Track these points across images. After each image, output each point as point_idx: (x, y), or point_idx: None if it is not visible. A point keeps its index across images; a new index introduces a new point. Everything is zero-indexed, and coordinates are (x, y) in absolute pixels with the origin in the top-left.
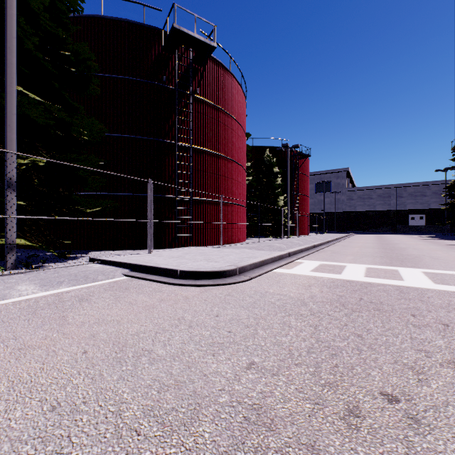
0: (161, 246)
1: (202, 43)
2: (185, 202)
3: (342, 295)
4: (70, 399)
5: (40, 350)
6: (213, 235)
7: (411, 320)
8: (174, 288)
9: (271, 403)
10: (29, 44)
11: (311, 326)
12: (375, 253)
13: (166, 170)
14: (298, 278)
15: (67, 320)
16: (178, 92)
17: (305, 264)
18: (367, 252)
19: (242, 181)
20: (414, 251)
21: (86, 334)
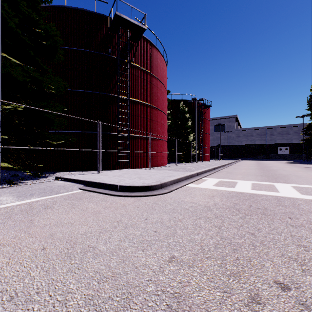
0: (107, 168)
1: (136, 26)
2: (124, 137)
3: (237, 203)
4: (26, 290)
5: (9, 247)
6: (144, 161)
7: (289, 222)
8: (115, 198)
9: (189, 292)
10: (11, 23)
11: (216, 227)
12: (256, 173)
13: (110, 115)
14: (205, 190)
15: (34, 223)
16: (119, 60)
17: (208, 180)
18: (251, 172)
19: (164, 123)
20: (283, 171)
21: (46, 234)
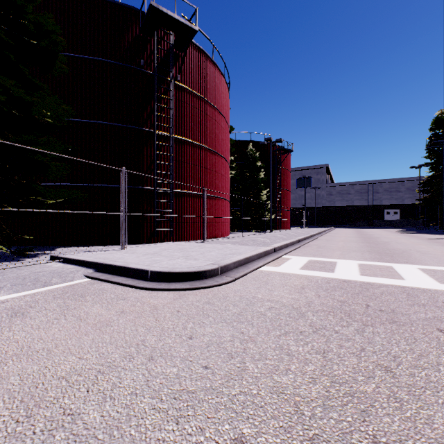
0: (139, 241)
1: (183, 25)
2: (164, 194)
3: (343, 300)
4: None
5: None
6: (195, 229)
7: (442, 339)
8: (142, 293)
9: None
10: None
11: (318, 353)
12: (361, 247)
13: (144, 160)
14: (289, 278)
15: None
16: (158, 77)
17: (293, 260)
18: (353, 246)
19: (225, 174)
20: (399, 245)
21: None
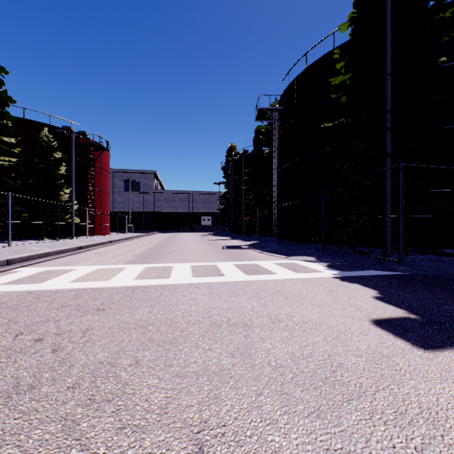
0: None
1: None
2: None
3: None
4: None
5: None
6: None
7: None
8: None
9: None
10: None
11: None
12: (139, 251)
13: None
14: None
15: None
16: None
17: (18, 273)
18: (135, 250)
19: None
20: (177, 246)
21: None
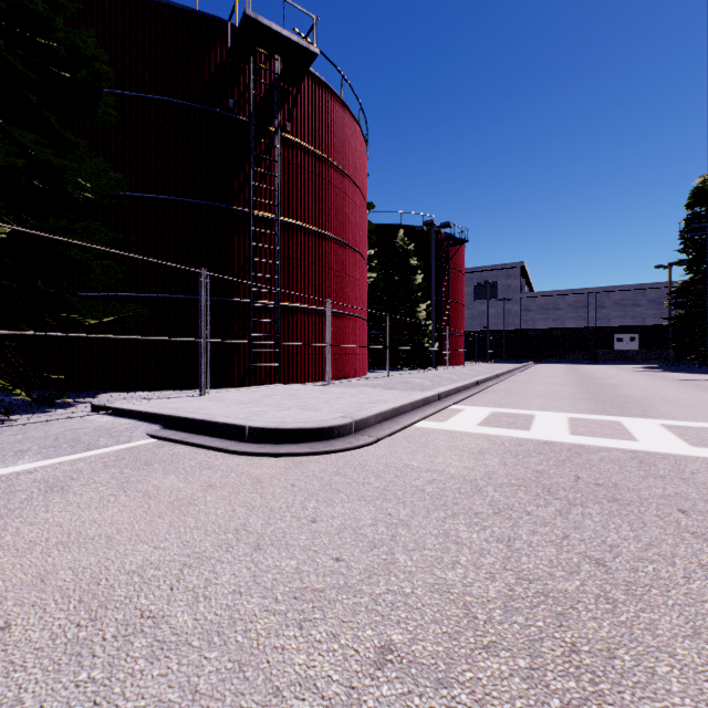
0: (226, 383)
1: (296, 45)
2: (266, 310)
3: (542, 470)
4: None
5: None
6: (314, 365)
7: (684, 523)
8: (237, 460)
9: None
10: None
11: (500, 541)
12: (574, 393)
13: (234, 256)
14: (460, 438)
15: (2, 537)
16: (255, 127)
17: (466, 412)
18: (562, 391)
19: (361, 278)
20: (634, 390)
21: (27, 574)
